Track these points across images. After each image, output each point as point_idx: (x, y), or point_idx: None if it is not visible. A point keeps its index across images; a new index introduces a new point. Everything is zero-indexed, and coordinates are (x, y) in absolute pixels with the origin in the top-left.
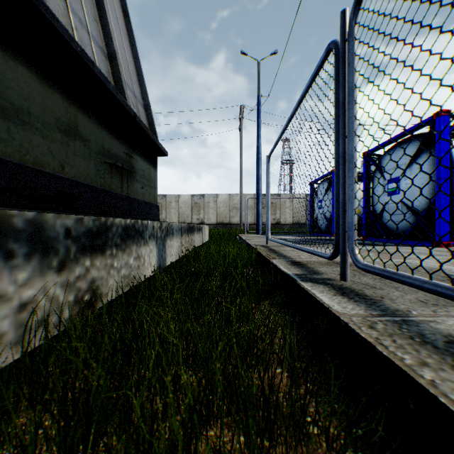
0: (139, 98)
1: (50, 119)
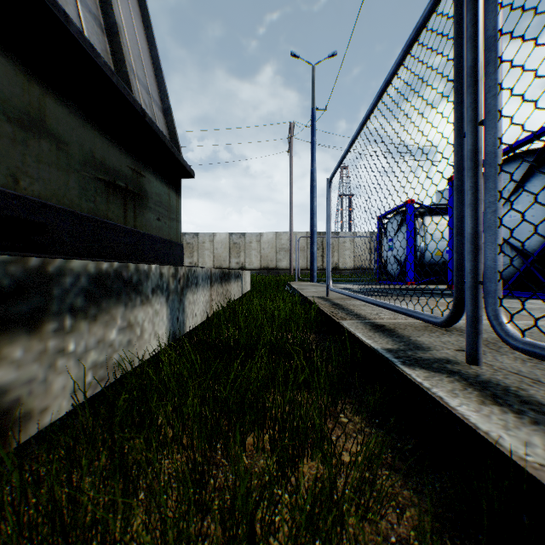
0: (155, 98)
1: None
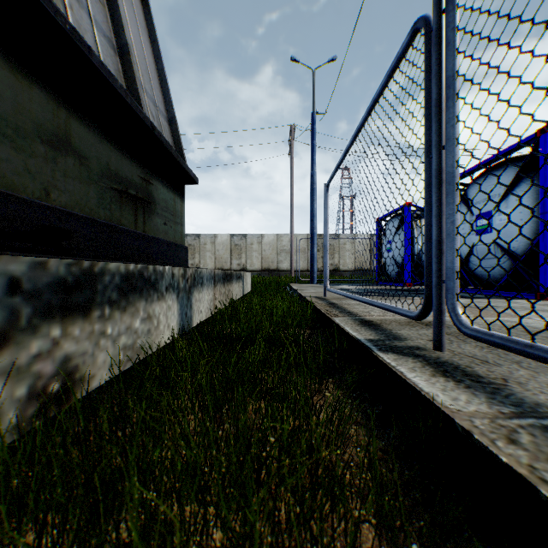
0: (161, 109)
1: (27, 124)
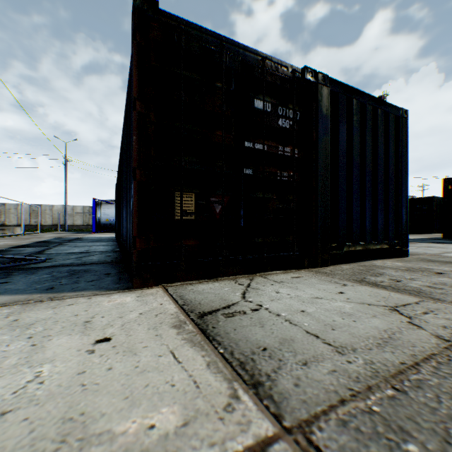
0: None
1: None
